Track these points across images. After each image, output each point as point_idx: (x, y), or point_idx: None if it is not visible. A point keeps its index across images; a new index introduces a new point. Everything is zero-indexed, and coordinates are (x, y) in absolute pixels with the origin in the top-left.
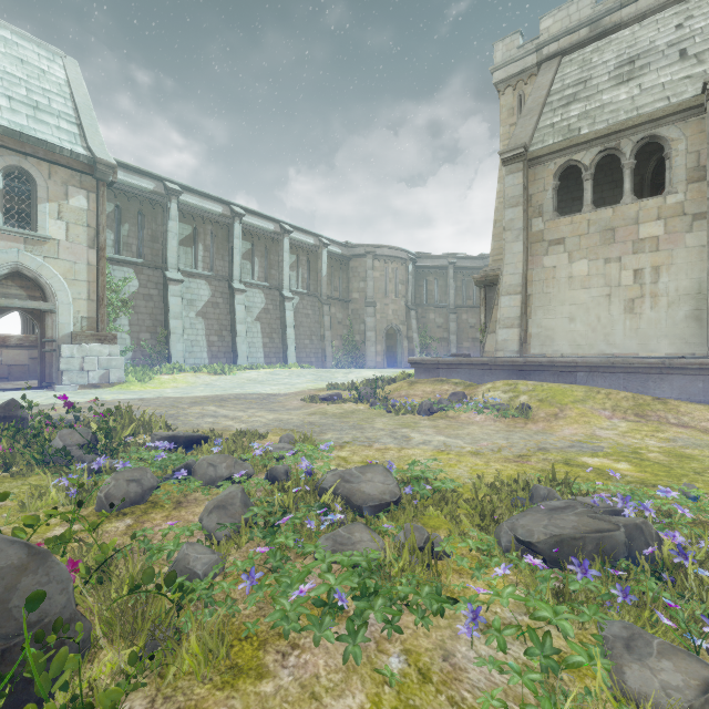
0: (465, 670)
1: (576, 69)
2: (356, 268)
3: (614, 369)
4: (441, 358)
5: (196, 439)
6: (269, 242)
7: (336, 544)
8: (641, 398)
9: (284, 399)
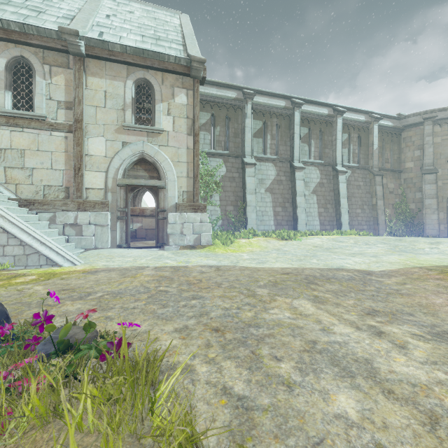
0: None
1: None
2: (409, 138)
3: None
4: None
5: None
6: (323, 125)
7: None
8: None
9: (397, 285)
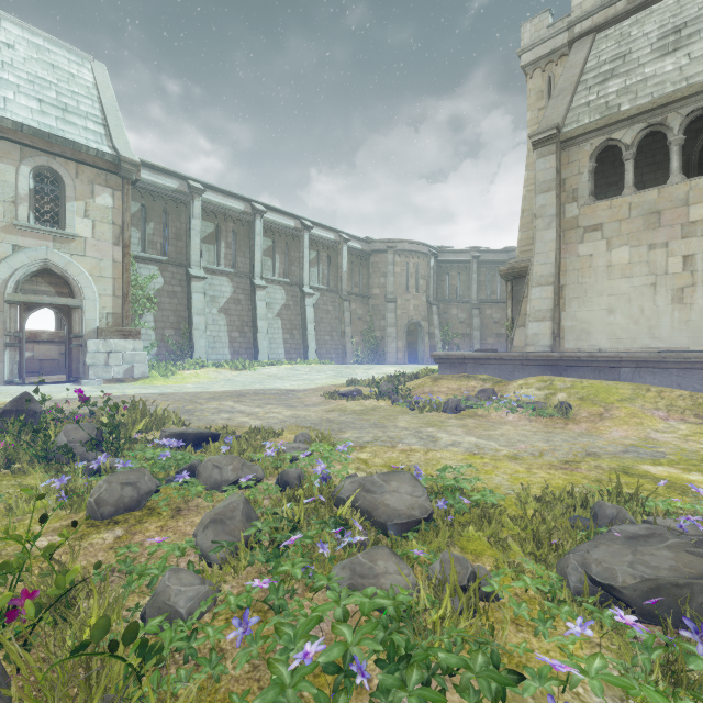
0: None
1: (613, 44)
2: (376, 264)
3: (665, 364)
4: (467, 353)
5: (206, 436)
6: (290, 238)
7: (354, 576)
8: (701, 397)
9: (303, 395)
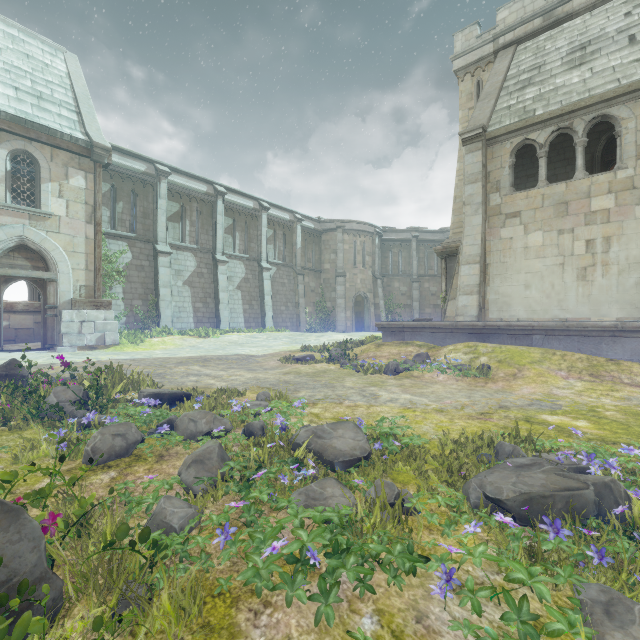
0: (439, 634)
1: (531, 56)
2: (327, 241)
3: (568, 332)
4: (406, 322)
5: (180, 396)
6: (249, 217)
7: (308, 499)
8: (595, 359)
9: (261, 360)
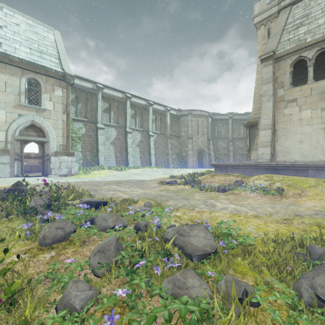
0: None
1: (301, 10)
2: (183, 121)
3: None
4: (228, 162)
5: (101, 203)
6: (143, 109)
7: (175, 287)
8: None
9: (148, 182)
